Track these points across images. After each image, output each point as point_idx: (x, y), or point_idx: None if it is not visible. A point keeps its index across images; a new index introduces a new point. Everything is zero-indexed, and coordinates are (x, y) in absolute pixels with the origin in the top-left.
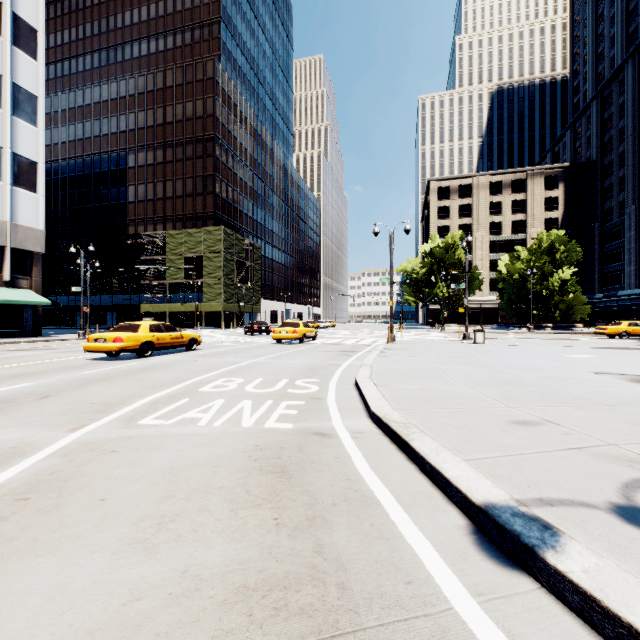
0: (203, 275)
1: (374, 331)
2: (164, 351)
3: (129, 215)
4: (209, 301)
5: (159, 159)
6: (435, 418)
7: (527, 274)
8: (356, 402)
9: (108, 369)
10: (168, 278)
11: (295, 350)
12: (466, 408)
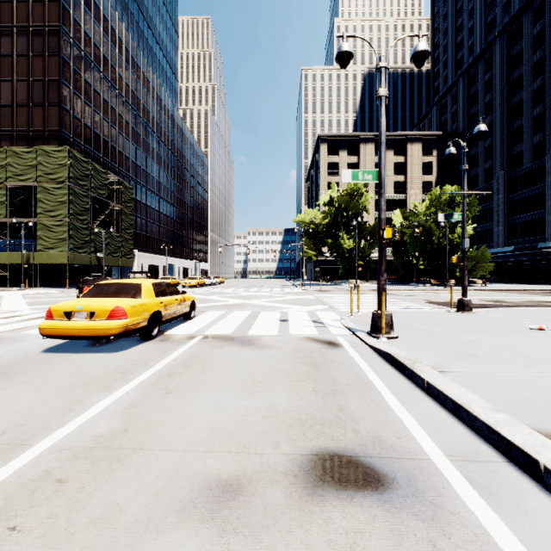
0: (37, 213)
1: (275, 289)
2: None
3: None
4: (47, 249)
5: None
6: None
7: (441, 225)
8: None
9: None
10: None
11: None
12: None
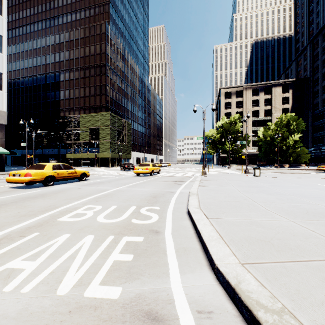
0: (99, 138)
1: (191, 168)
2: (65, 181)
3: (60, 106)
4: (103, 152)
5: (76, 76)
6: (306, 289)
7: (275, 137)
8: (192, 238)
9: (12, 196)
10: (81, 140)
11: (146, 180)
12: (322, 260)
